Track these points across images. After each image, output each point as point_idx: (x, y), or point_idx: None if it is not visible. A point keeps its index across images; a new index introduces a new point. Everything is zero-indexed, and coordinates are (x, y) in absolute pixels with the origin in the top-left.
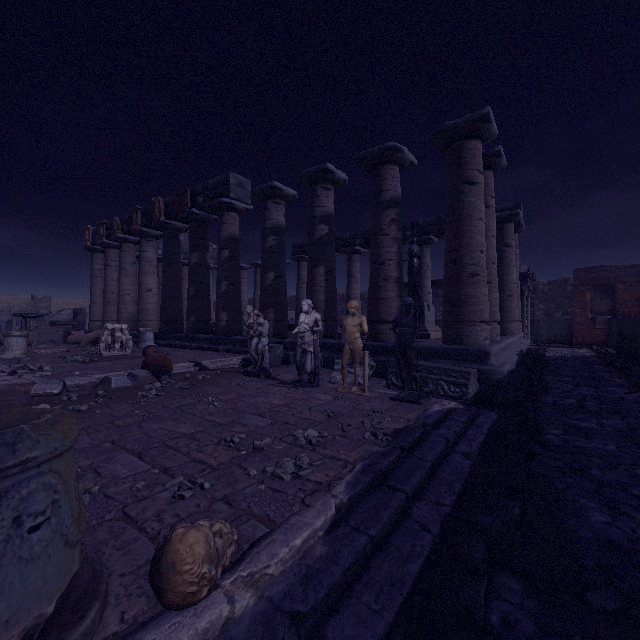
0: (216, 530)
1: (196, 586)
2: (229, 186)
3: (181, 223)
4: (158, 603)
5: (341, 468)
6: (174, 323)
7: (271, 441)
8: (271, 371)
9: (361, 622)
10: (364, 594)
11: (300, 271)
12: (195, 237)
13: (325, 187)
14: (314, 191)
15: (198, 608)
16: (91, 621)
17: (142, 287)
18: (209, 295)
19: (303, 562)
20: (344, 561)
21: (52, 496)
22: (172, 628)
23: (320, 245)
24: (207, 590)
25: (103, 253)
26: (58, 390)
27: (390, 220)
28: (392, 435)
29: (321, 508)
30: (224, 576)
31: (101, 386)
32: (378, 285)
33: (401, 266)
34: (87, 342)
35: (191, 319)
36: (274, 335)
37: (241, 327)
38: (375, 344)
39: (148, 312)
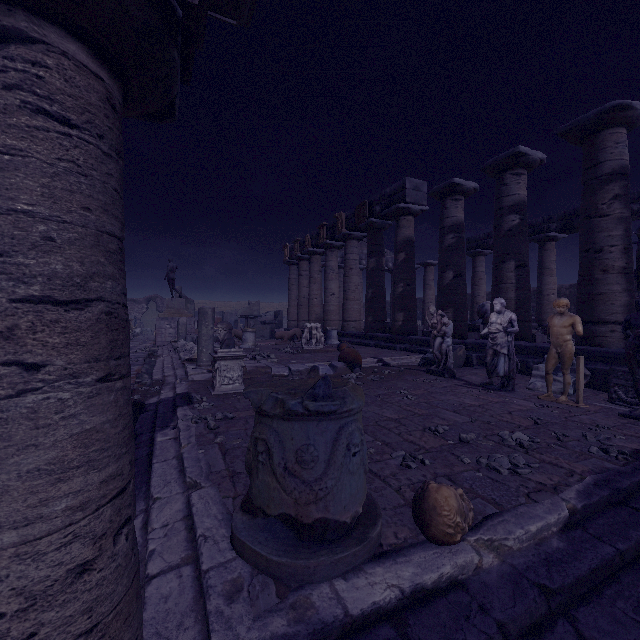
0: (460, 493)
1: (452, 530)
2: (405, 191)
3: (359, 232)
4: (419, 535)
5: (566, 476)
6: (353, 323)
7: (475, 437)
8: (455, 371)
9: (618, 623)
10: (617, 600)
11: (475, 267)
12: (372, 244)
13: (515, 173)
14: (501, 180)
15: (452, 549)
16: (380, 529)
17: (327, 292)
18: (384, 297)
19: (540, 548)
20: (588, 561)
21: (360, 436)
22: (435, 555)
23: (509, 238)
24: (460, 537)
25: (296, 265)
26: (287, 373)
27: (611, 197)
28: (631, 455)
29: (551, 507)
30: (467, 533)
31: (312, 373)
32: (592, 278)
33: (629, 252)
34: (288, 338)
35: (369, 319)
36: (453, 335)
37: (416, 327)
38: (588, 349)
39: (331, 313)
